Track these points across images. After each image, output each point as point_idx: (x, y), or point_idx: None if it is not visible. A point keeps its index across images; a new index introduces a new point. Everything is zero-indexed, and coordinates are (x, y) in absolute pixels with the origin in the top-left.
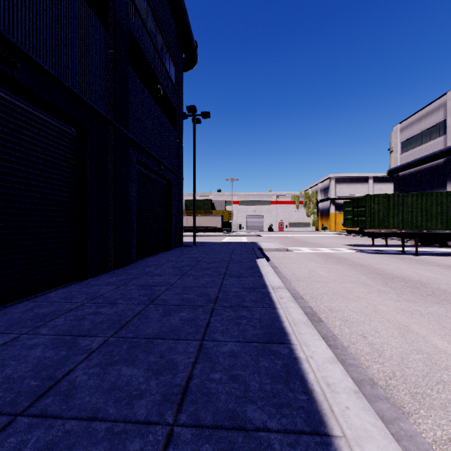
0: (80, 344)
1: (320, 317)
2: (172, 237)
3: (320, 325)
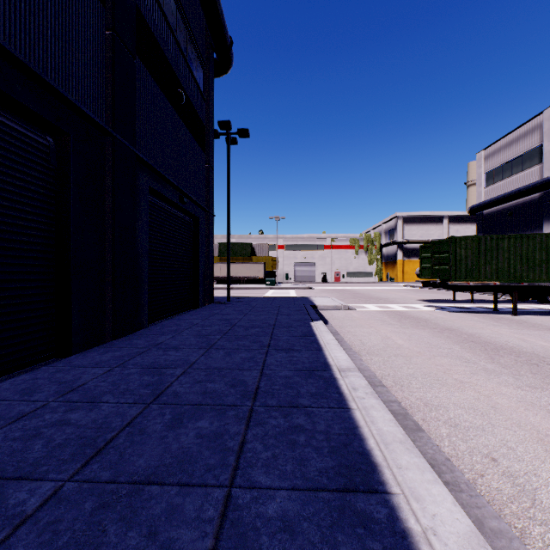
0: (6, 502)
1: (415, 419)
2: (199, 292)
3: (421, 437)
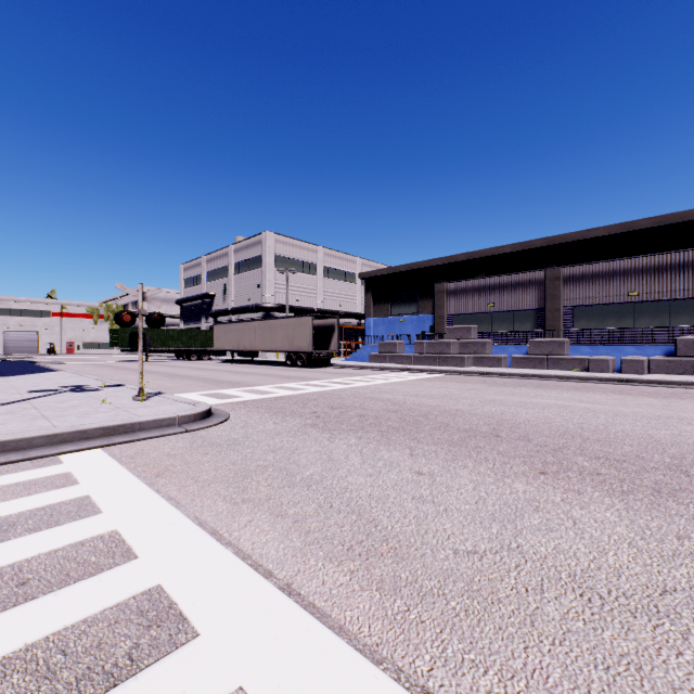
0: None
1: None
2: None
3: None
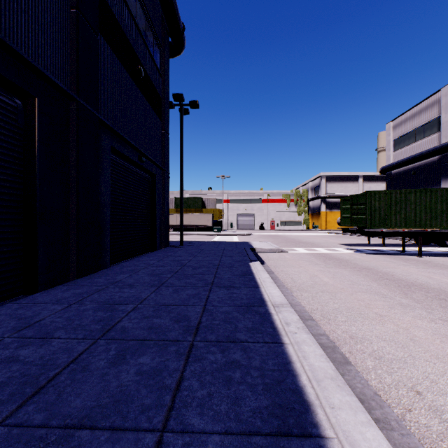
0: None
1: (343, 352)
2: (156, 237)
3: (349, 371)
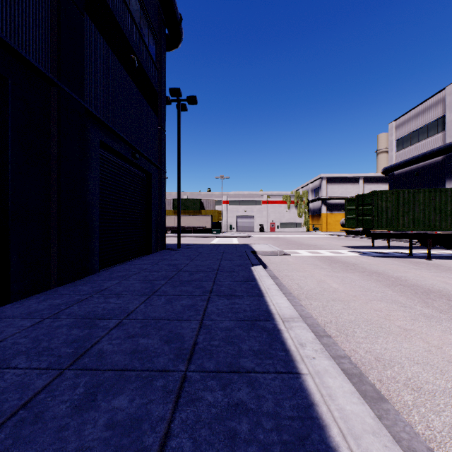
0: None
1: (371, 381)
2: (151, 239)
3: (387, 411)
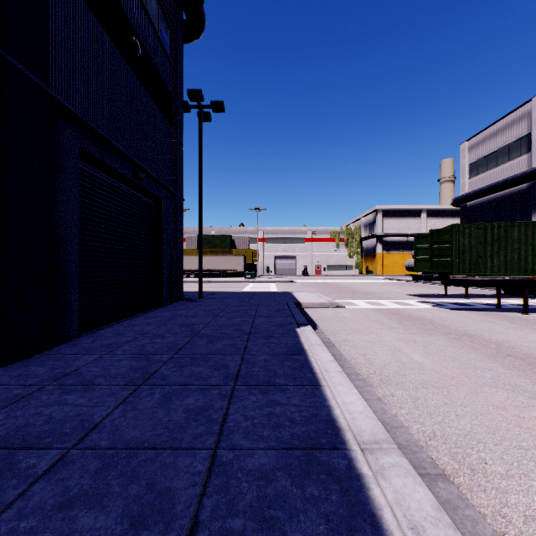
0: None
1: None
2: (163, 288)
3: None
